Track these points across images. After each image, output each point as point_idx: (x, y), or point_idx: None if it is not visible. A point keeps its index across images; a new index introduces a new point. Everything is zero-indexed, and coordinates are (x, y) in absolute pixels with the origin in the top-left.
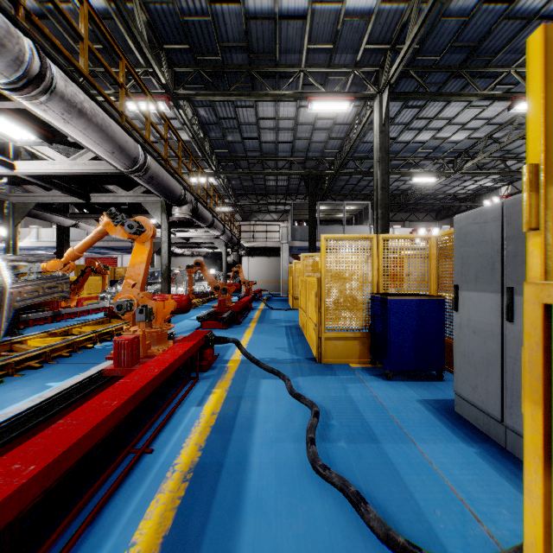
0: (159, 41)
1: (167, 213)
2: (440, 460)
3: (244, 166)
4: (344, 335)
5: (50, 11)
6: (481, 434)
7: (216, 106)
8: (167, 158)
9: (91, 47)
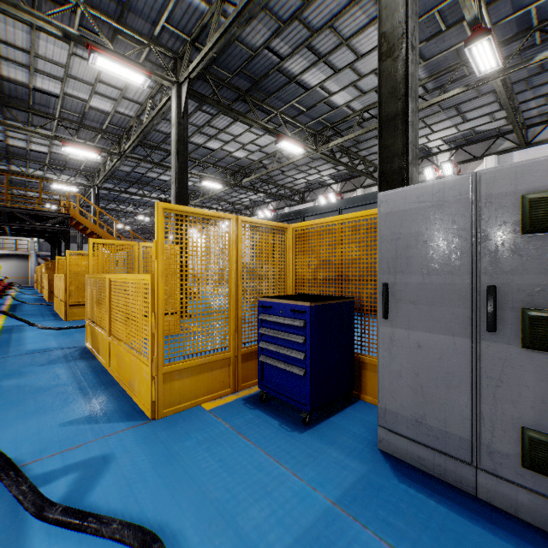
0: None
1: None
2: None
3: None
4: None
5: None
6: None
7: None
8: None
9: None
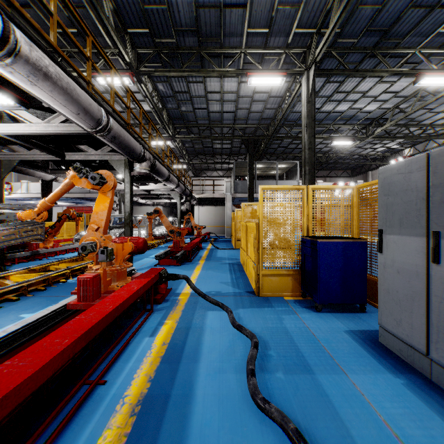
0: (124, 26)
1: (129, 169)
2: (371, 392)
3: (195, 132)
4: (279, 272)
5: (32, 0)
6: (406, 364)
7: (172, 82)
8: (129, 122)
9: (60, 23)
